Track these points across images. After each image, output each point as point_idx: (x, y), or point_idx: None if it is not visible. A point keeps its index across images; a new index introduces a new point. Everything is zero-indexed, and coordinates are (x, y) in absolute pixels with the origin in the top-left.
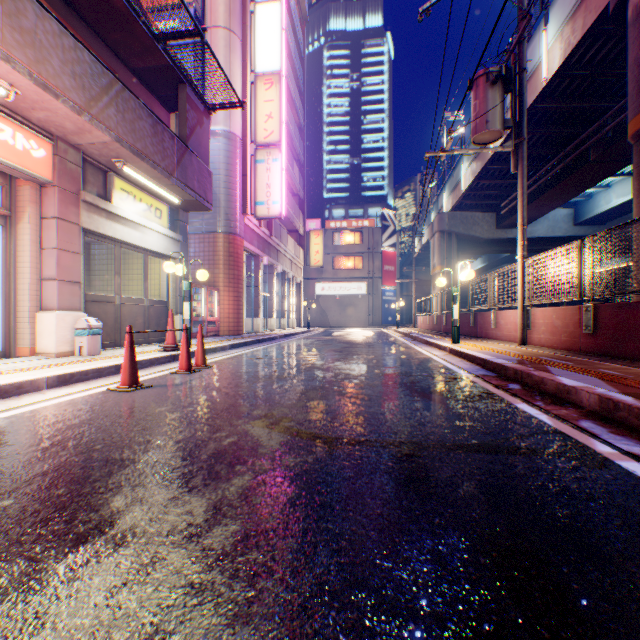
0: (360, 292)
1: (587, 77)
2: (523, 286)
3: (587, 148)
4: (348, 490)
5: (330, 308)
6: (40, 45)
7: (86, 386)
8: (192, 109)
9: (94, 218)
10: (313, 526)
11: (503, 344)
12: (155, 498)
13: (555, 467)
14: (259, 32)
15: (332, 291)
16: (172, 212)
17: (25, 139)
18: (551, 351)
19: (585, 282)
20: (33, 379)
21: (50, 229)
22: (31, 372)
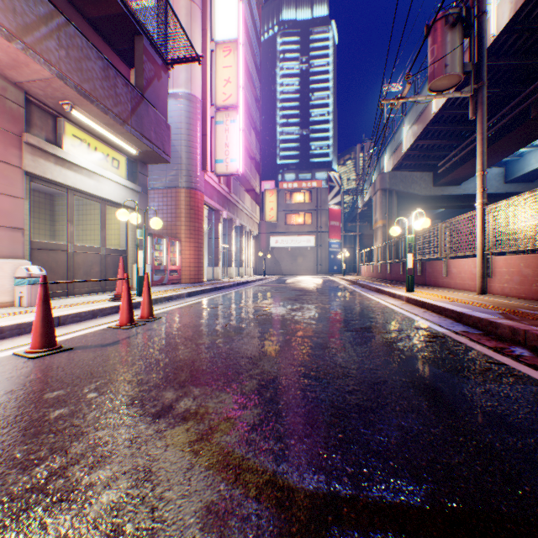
0: (309, 244)
1: (536, 31)
2: (483, 234)
3: (527, 106)
4: None
5: (283, 258)
6: None
7: None
8: (149, 61)
9: (40, 162)
10: None
11: (458, 293)
12: None
13: None
14: (218, 4)
15: (284, 244)
16: (131, 164)
17: None
18: (522, 302)
19: None
20: None
21: None
22: None
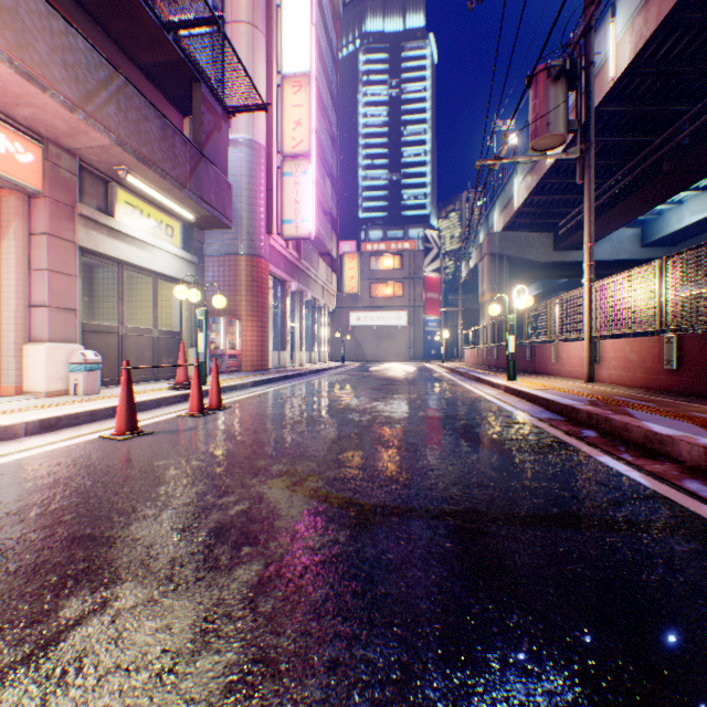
0: (400, 322)
1: (661, 75)
2: (590, 314)
3: (659, 158)
4: (394, 589)
5: (366, 340)
6: (23, 27)
7: (75, 432)
8: (208, 112)
9: (93, 235)
10: (345, 655)
11: (566, 381)
12: (124, 602)
13: (672, 551)
14: (286, 28)
15: (369, 321)
16: (186, 230)
17: (9, 141)
18: (625, 390)
19: (667, 309)
20: (8, 425)
21: (40, 247)
22: (9, 416)
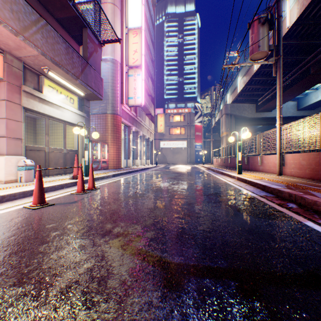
0: (183, 146)
1: (312, 25)
2: (280, 141)
3: (308, 66)
4: None
5: (168, 154)
6: None
7: (11, 204)
8: (91, 42)
9: (31, 101)
10: None
11: (267, 174)
12: None
13: None
14: (130, 6)
15: (169, 145)
16: (80, 101)
17: None
18: (300, 179)
19: None
20: None
21: (2, 107)
22: None
